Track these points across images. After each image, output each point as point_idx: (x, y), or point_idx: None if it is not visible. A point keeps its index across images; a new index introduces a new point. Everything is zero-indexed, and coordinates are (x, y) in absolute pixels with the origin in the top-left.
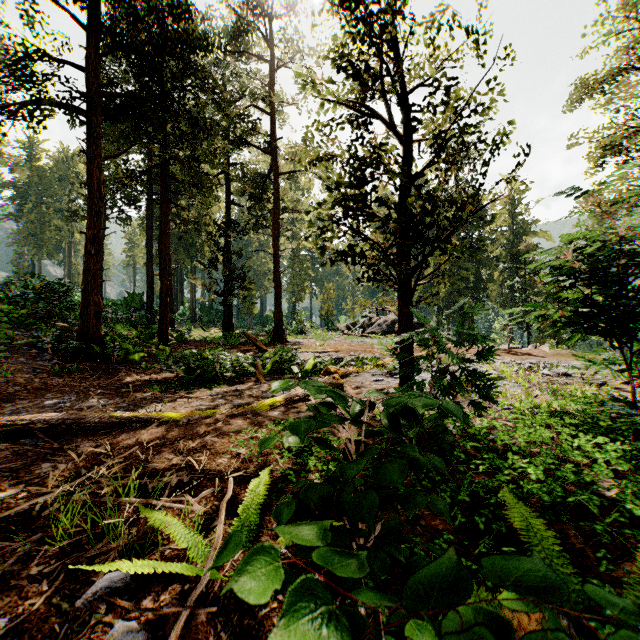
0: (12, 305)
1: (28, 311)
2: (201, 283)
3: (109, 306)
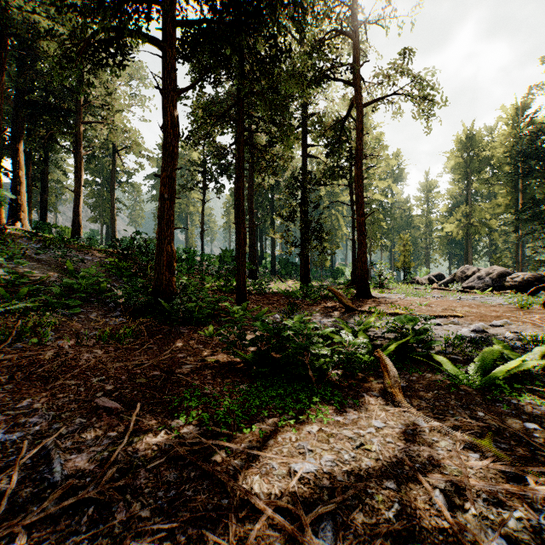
0: (118, 258)
1: (129, 264)
2: (279, 236)
3: (204, 260)
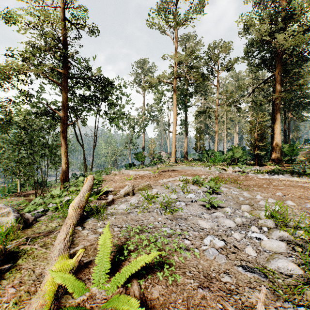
0: None
1: None
2: None
3: None
